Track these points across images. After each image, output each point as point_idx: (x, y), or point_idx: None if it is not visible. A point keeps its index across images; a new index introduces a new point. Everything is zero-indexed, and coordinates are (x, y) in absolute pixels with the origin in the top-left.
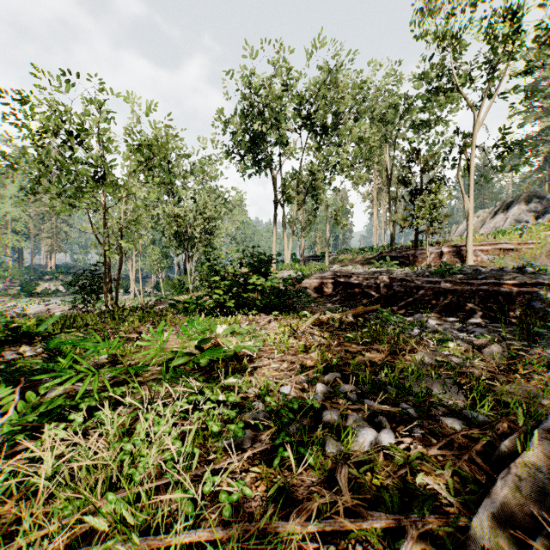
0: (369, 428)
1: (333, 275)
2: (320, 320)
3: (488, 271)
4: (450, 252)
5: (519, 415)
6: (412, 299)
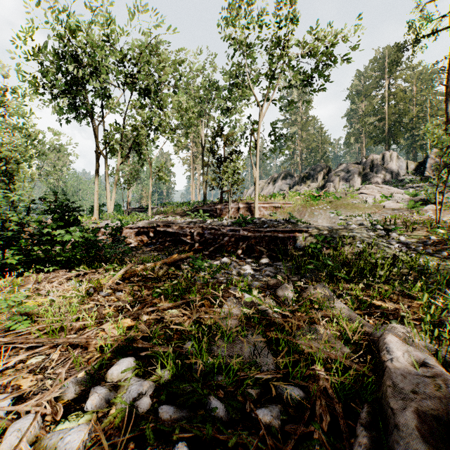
0: None
1: (154, 225)
2: (133, 271)
3: (270, 222)
4: (244, 207)
5: None
6: (220, 245)
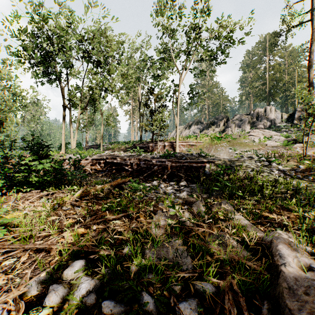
0: None
1: (104, 157)
2: (88, 191)
3: (186, 155)
4: (169, 145)
5: None
6: (151, 172)
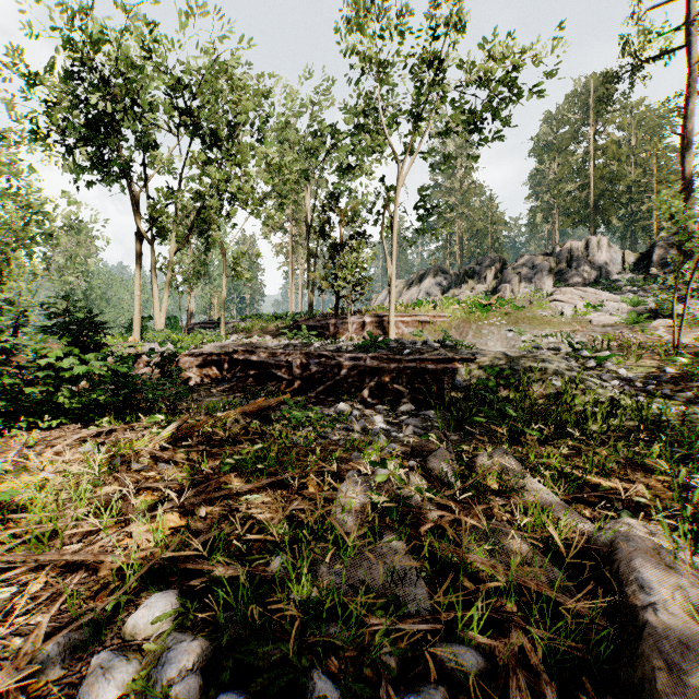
0: None
1: (229, 349)
2: (191, 427)
3: (413, 345)
4: (373, 322)
5: None
6: (334, 382)
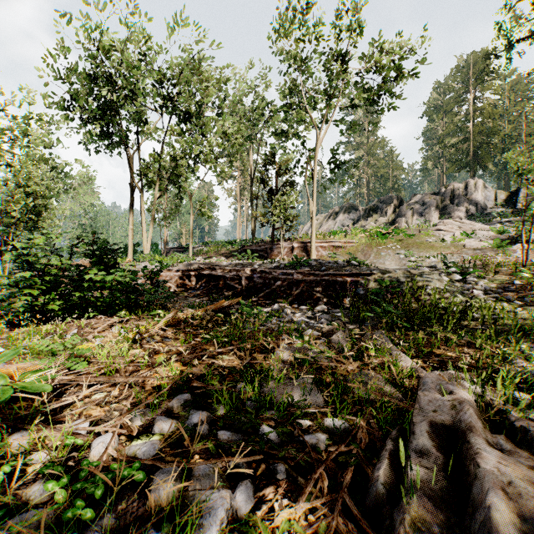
0: (221, 491)
1: (196, 267)
2: (178, 318)
3: (328, 264)
4: (299, 247)
5: (403, 451)
6: (271, 290)
